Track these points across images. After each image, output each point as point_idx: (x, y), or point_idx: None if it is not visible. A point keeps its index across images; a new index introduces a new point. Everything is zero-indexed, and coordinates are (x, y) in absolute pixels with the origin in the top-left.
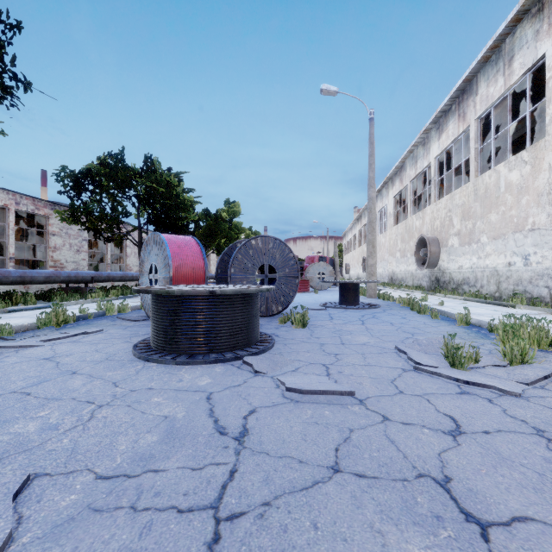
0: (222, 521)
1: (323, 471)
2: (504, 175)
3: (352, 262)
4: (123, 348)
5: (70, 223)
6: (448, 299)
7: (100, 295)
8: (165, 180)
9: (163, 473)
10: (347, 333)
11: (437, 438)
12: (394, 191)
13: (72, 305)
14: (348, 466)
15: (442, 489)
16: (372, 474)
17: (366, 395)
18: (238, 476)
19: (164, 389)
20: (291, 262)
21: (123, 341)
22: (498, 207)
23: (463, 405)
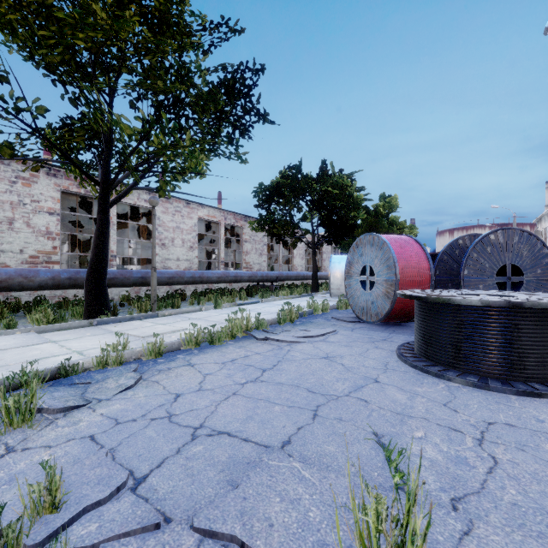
0: None
1: None
2: None
3: None
4: (384, 355)
5: (257, 231)
6: None
7: (288, 293)
8: (340, 182)
9: None
10: None
11: None
12: None
13: (272, 301)
14: None
15: None
16: None
17: None
18: None
19: (535, 430)
20: (544, 260)
21: (372, 346)
22: None
23: None
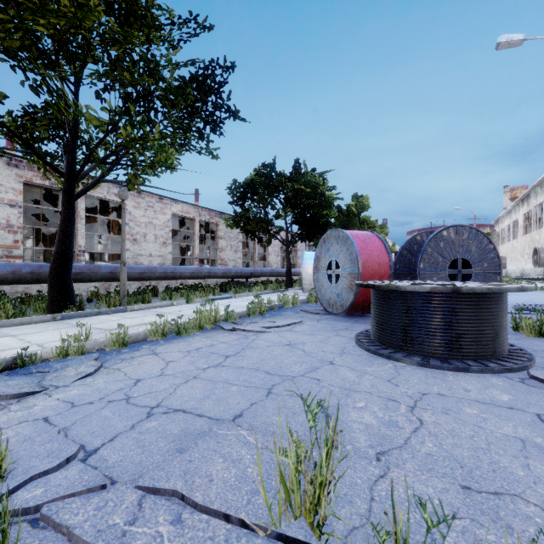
0: None
1: None
2: None
3: (511, 255)
4: (344, 341)
5: (232, 228)
6: None
7: (262, 288)
8: (312, 181)
9: None
10: None
11: None
12: None
13: (245, 297)
14: None
15: None
16: None
17: None
18: None
19: (460, 398)
20: (490, 255)
21: (334, 334)
22: None
23: None
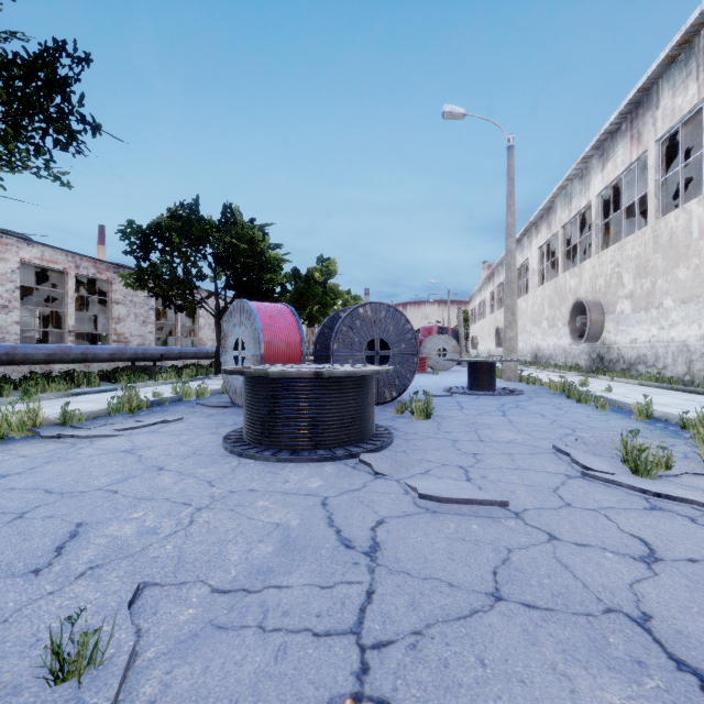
0: (368, 649)
1: (482, 598)
2: (697, 216)
3: (481, 334)
4: (211, 440)
5: (135, 289)
6: (617, 384)
7: (172, 376)
8: (247, 235)
9: (287, 589)
10: (484, 427)
11: (626, 565)
12: (539, 241)
13: (141, 388)
14: (513, 593)
15: (640, 628)
16: (545, 605)
17: (523, 507)
18: (377, 598)
19: (269, 491)
20: (408, 335)
21: (209, 432)
22: (689, 259)
23: (656, 525)
